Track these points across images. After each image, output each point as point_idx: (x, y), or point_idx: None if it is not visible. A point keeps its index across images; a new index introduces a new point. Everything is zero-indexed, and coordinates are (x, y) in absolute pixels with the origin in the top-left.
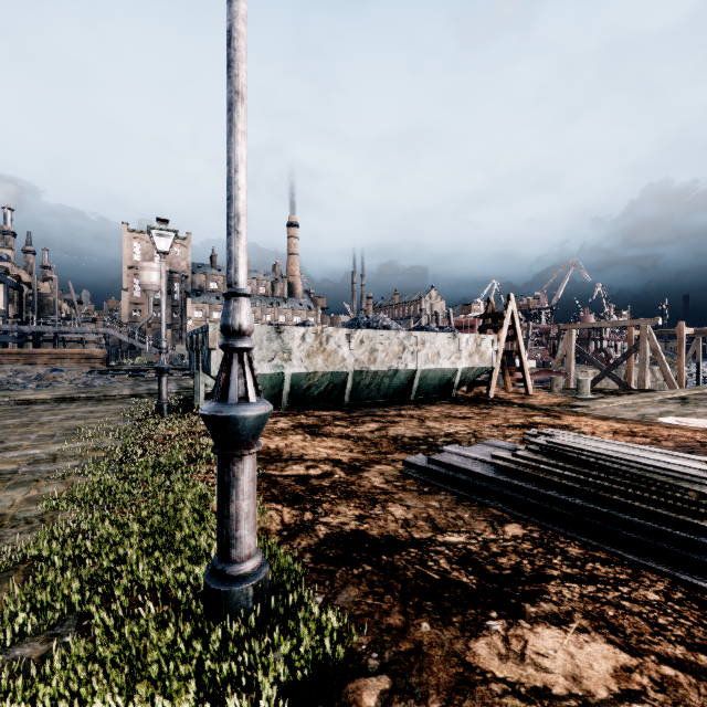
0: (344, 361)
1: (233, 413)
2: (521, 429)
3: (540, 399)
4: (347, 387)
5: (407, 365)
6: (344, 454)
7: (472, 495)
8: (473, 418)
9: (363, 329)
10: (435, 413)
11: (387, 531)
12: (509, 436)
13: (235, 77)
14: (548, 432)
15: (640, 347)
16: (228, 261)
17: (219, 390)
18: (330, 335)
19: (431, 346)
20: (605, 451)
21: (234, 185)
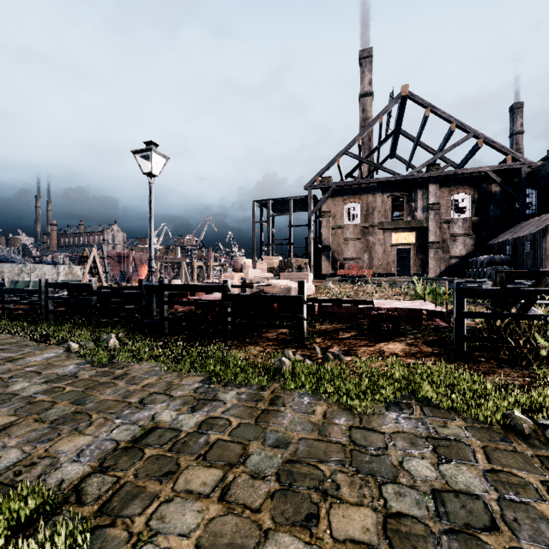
0: None
1: None
2: None
3: None
4: None
5: (24, 278)
6: None
7: None
8: None
9: None
10: None
11: None
12: None
13: None
14: None
15: (181, 271)
16: None
17: None
18: None
19: (40, 270)
20: None
21: None
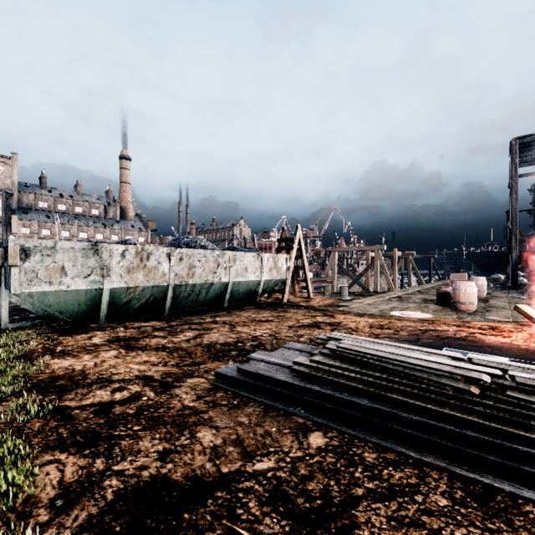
0: (164, 276)
1: None
2: (309, 328)
3: (318, 301)
4: (167, 299)
5: (221, 278)
6: (157, 369)
7: (277, 403)
8: (273, 320)
9: (183, 248)
10: (244, 318)
11: (192, 470)
12: (302, 336)
13: None
14: (335, 336)
15: (374, 264)
16: None
17: None
18: (151, 252)
19: (240, 263)
20: (382, 353)
21: None
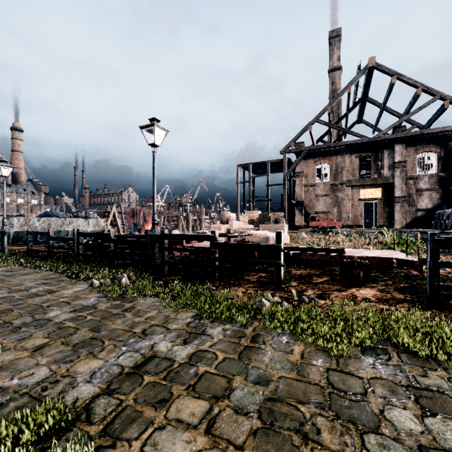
0: (37, 228)
1: (5, 231)
2: None
3: None
4: (38, 236)
5: (65, 229)
6: None
7: None
8: None
9: (45, 217)
10: None
11: None
12: None
13: (4, 195)
14: None
15: (179, 223)
16: (3, 215)
17: (2, 229)
18: (31, 219)
19: (76, 223)
20: None
21: (4, 207)
